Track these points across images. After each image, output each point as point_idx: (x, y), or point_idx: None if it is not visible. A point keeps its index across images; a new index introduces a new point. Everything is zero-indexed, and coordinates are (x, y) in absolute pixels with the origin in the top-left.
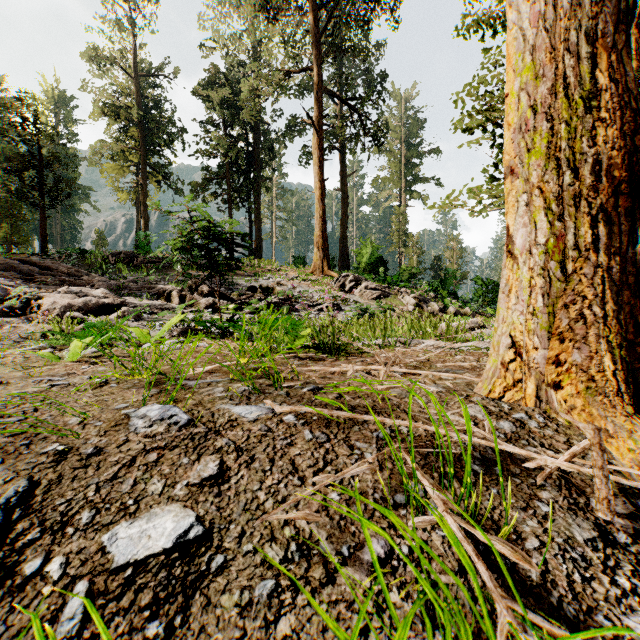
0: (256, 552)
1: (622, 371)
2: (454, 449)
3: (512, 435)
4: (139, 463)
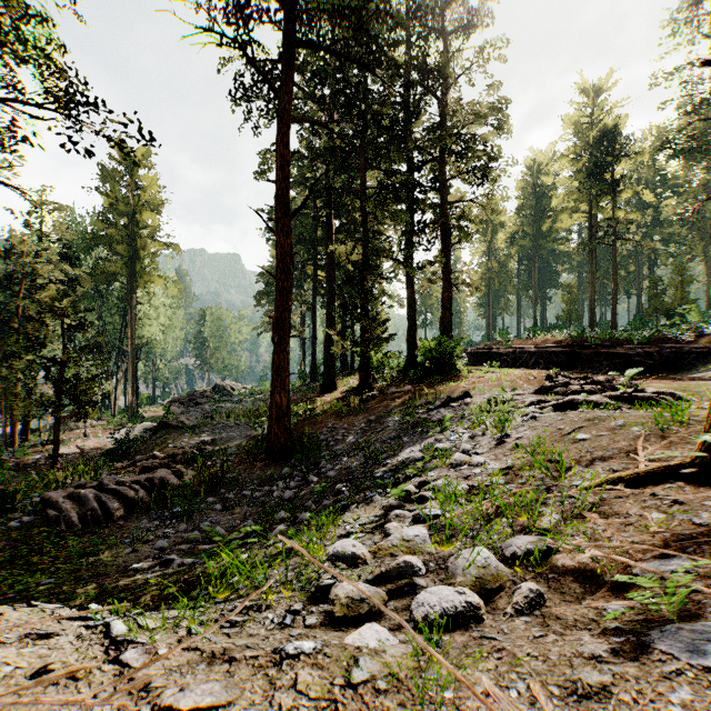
0: (584, 444)
1: (700, 444)
2: (646, 454)
3: (670, 460)
4: (598, 428)
